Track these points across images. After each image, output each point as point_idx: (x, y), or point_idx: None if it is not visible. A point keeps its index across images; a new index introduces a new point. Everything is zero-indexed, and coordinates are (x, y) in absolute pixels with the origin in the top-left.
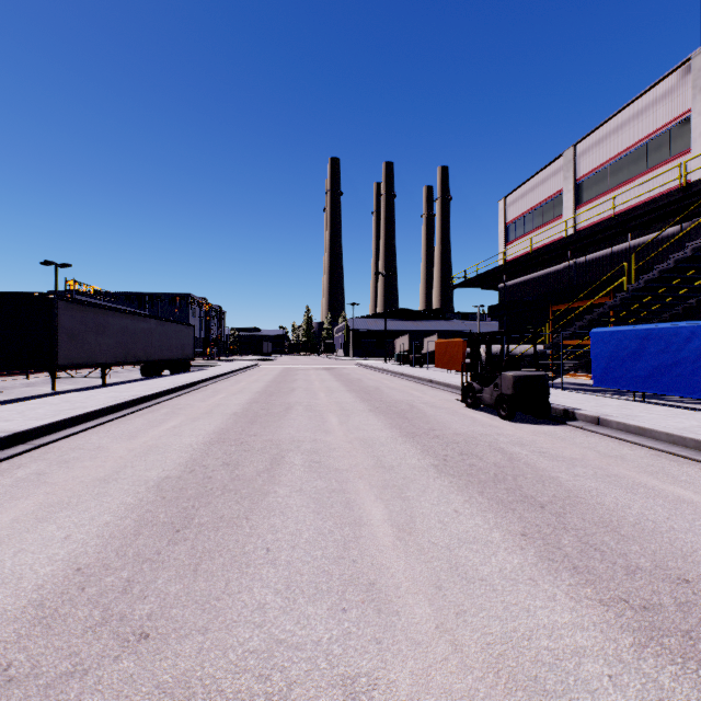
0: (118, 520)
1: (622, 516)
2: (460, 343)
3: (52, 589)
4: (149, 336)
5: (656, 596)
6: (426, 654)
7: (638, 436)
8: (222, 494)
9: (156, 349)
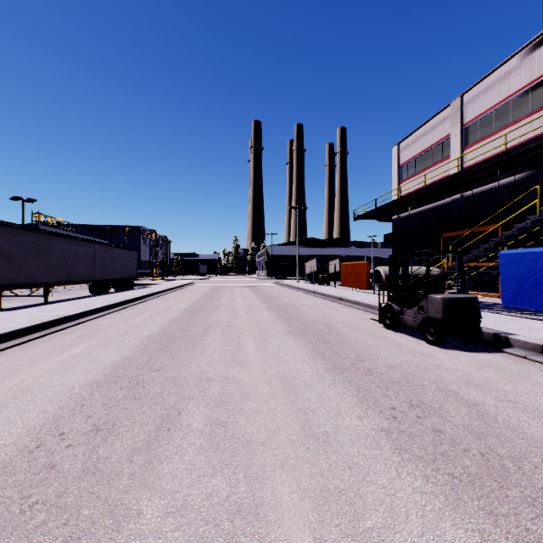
0: None
1: None
2: (365, 265)
3: None
4: (93, 259)
5: None
6: None
7: None
8: (41, 525)
9: (99, 271)
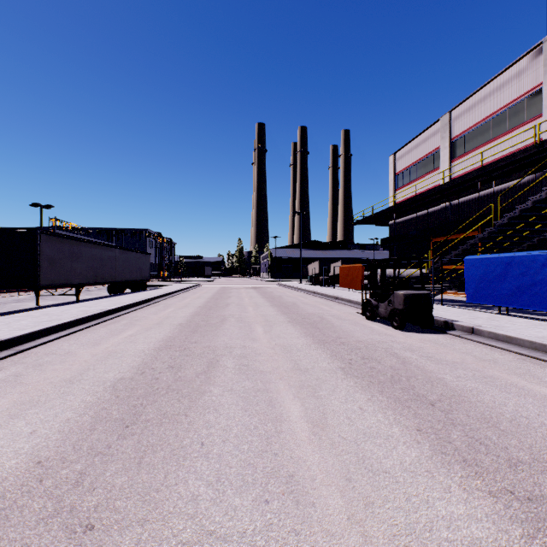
0: (78, 417)
1: (500, 413)
2: (360, 268)
3: (13, 481)
4: (114, 262)
5: (537, 488)
6: (340, 546)
7: (505, 343)
8: (166, 393)
9: (119, 273)
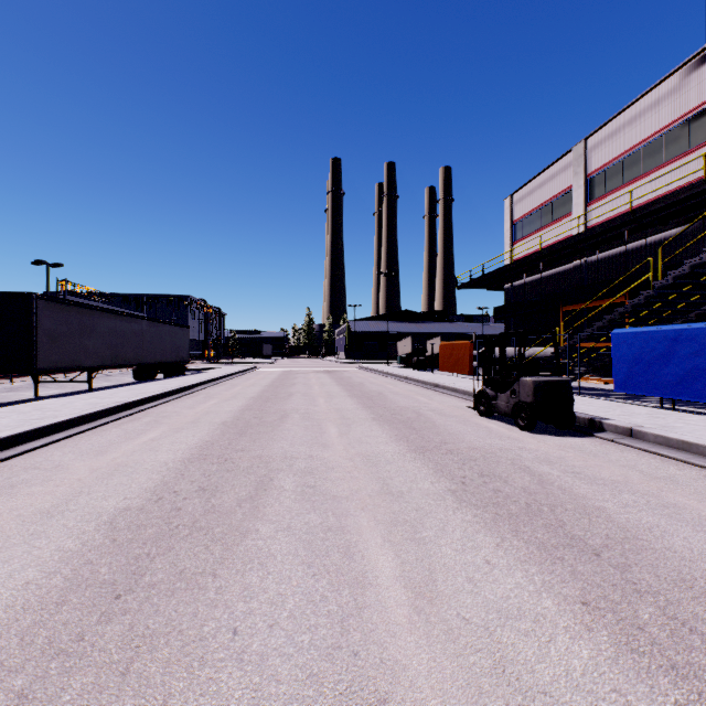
0: (43, 578)
1: (705, 570)
2: (467, 345)
3: None
4: (140, 338)
5: None
6: None
7: (681, 451)
8: (189, 535)
9: (147, 352)
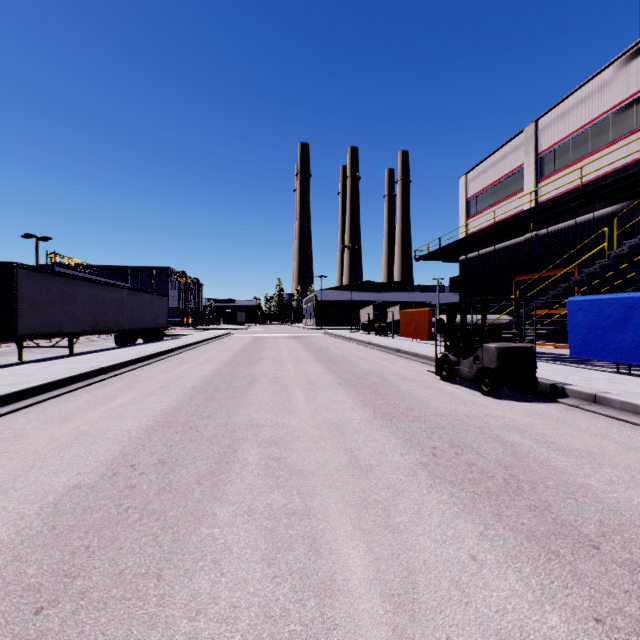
0: None
1: None
2: (426, 312)
3: None
4: (120, 306)
5: None
6: None
7: None
8: (139, 520)
9: (127, 319)
